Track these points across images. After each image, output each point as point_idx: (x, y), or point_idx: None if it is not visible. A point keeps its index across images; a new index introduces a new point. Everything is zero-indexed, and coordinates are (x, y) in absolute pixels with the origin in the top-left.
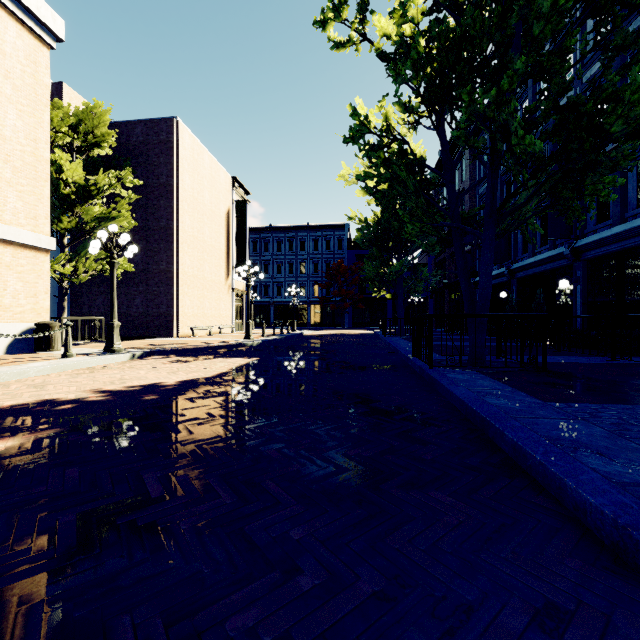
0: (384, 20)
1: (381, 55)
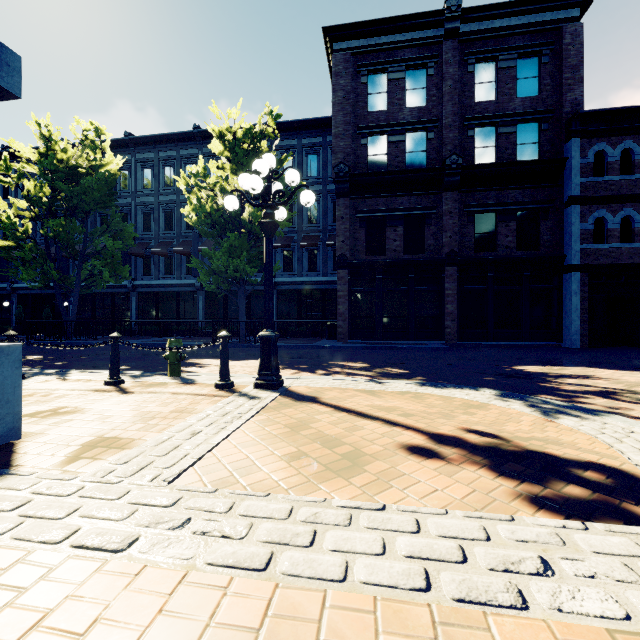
0: (29, 183)
1: (26, 197)
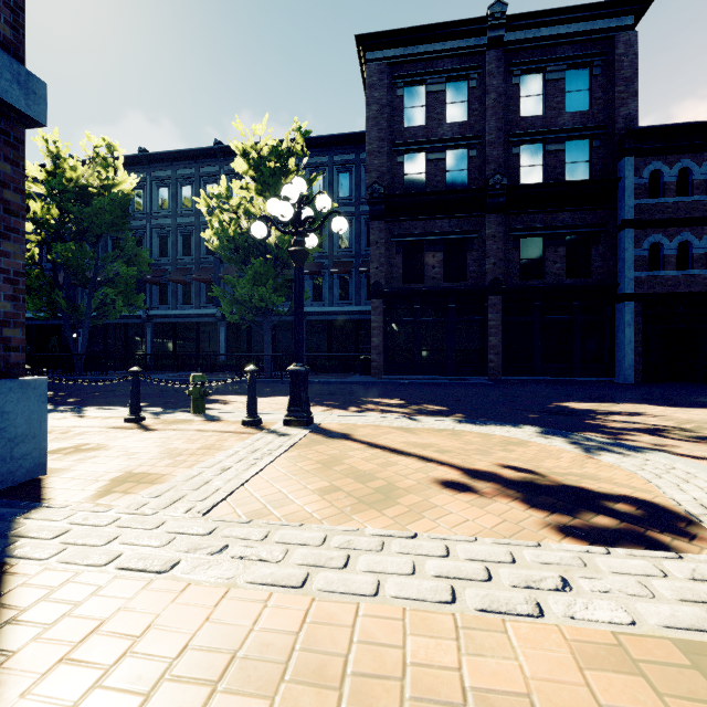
0: (36, 204)
1: (32, 220)
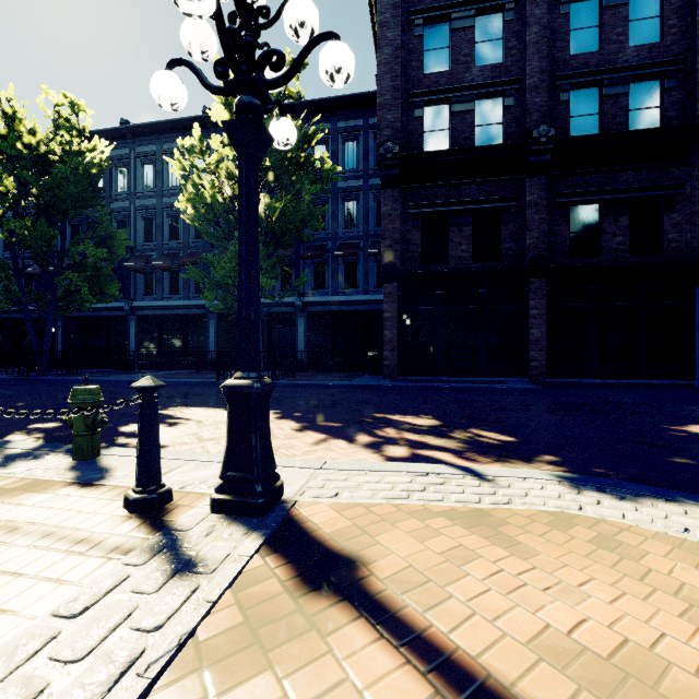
0: None
1: None
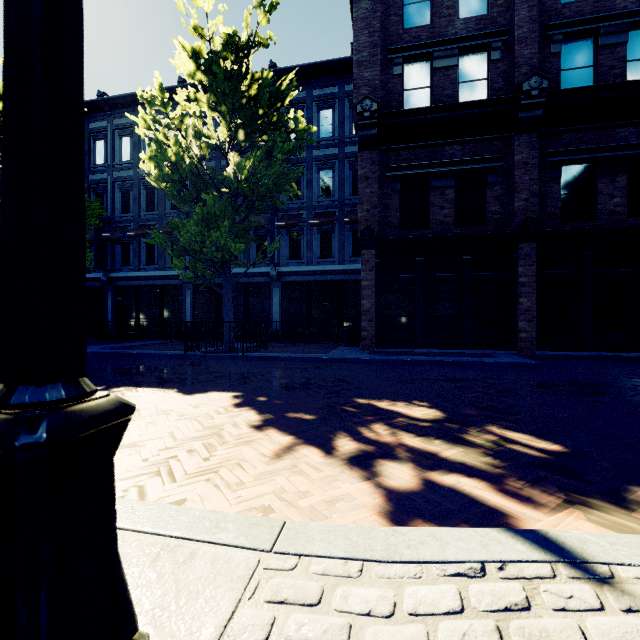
0: None
1: None
